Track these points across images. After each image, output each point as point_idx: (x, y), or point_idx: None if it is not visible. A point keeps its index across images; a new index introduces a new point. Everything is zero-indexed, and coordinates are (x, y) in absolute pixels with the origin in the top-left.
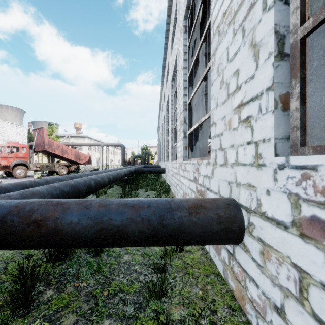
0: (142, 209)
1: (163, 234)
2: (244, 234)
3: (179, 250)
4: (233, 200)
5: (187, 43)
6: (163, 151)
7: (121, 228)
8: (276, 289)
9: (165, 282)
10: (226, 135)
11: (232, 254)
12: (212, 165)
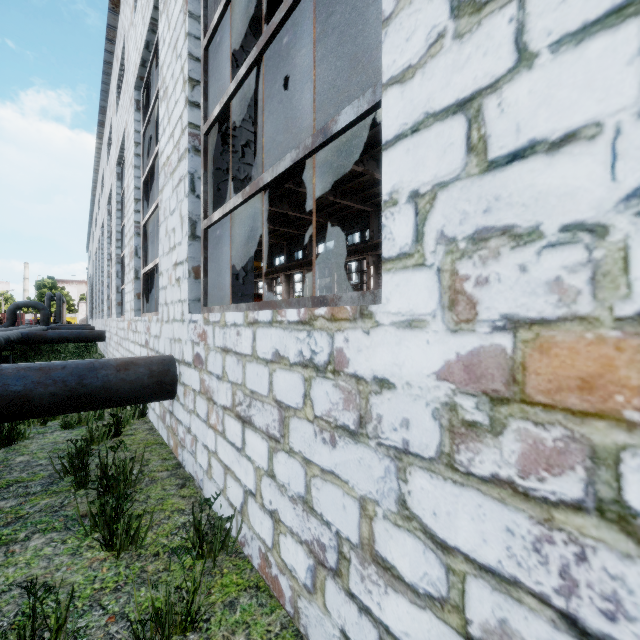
0: (55, 371)
1: (83, 395)
2: (177, 385)
3: (115, 434)
4: (171, 356)
5: (140, 128)
6: (101, 295)
7: (23, 393)
8: (188, 415)
9: (87, 453)
10: (169, 290)
11: (172, 412)
12: (160, 322)
